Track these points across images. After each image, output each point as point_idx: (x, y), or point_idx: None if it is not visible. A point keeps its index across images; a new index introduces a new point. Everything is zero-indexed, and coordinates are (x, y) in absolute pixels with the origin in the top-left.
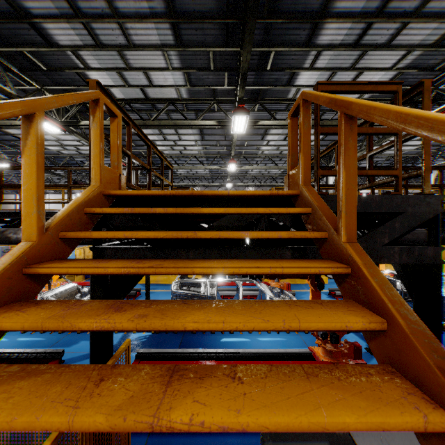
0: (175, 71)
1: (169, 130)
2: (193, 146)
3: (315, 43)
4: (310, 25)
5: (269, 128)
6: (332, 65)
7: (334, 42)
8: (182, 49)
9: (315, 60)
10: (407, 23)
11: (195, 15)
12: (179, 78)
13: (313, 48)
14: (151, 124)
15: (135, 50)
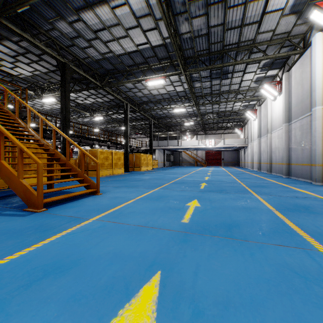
0: None
1: None
2: None
3: None
4: None
5: None
6: (2, 57)
7: (3, 51)
8: None
9: None
10: (33, 62)
11: None
12: None
13: None
14: None
15: None
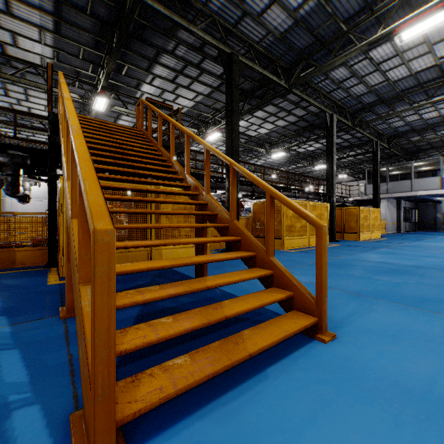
0: (47, 46)
1: (17, 87)
2: (42, 111)
3: (152, 72)
4: (148, 62)
5: (121, 115)
6: (162, 87)
7: (162, 76)
8: (59, 37)
9: (152, 81)
10: (193, 81)
11: (75, 25)
12: (47, 51)
13: (151, 74)
14: (9, 78)
15: (13, 19)
